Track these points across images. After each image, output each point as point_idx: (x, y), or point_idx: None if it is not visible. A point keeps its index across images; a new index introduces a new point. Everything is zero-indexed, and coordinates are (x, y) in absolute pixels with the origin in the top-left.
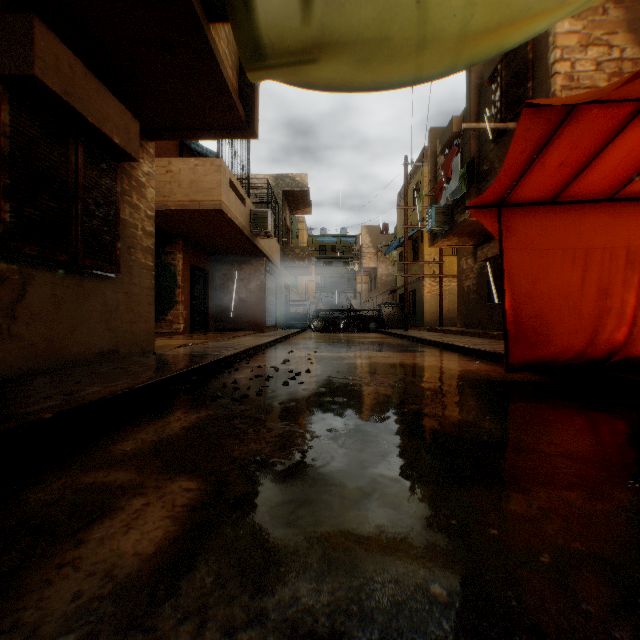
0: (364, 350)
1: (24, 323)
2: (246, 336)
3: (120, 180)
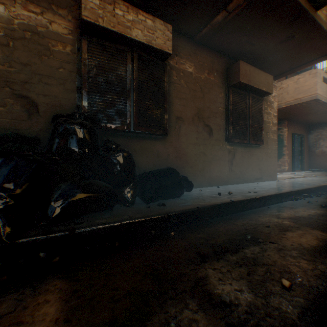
0: None
1: (234, 166)
2: None
3: (263, 104)
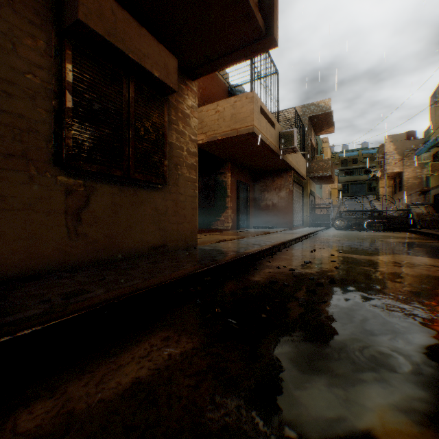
0: (399, 253)
1: (87, 224)
2: (276, 233)
3: (166, 111)
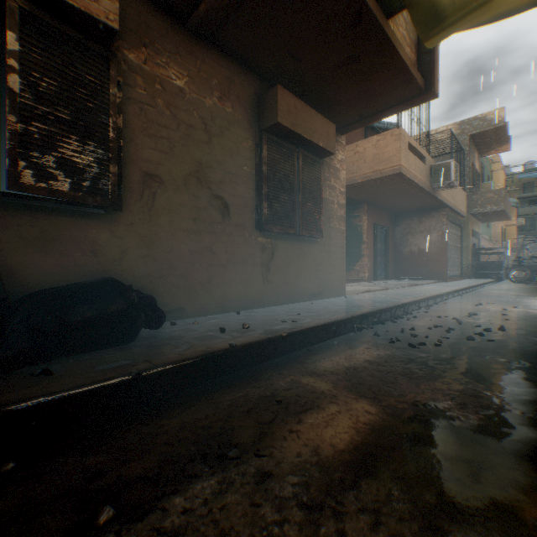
0: None
1: (272, 274)
2: (425, 285)
3: (322, 171)
